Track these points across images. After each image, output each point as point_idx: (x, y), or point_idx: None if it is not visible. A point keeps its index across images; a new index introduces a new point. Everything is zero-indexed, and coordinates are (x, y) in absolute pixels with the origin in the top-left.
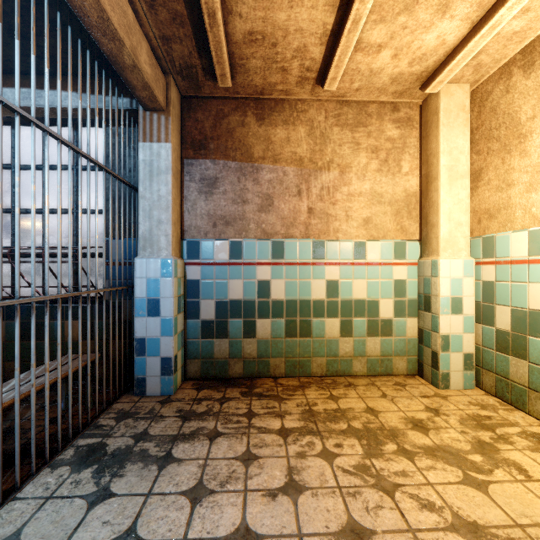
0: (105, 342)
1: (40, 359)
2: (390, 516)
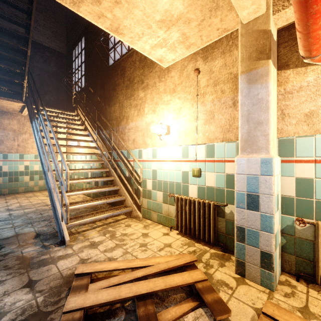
0: None
1: None
2: (27, 201)
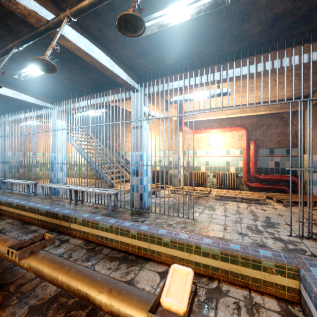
0: None
1: None
2: None
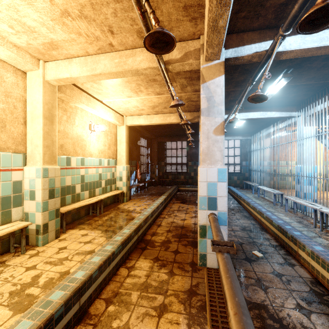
0: (252, 179)
1: (229, 183)
2: None
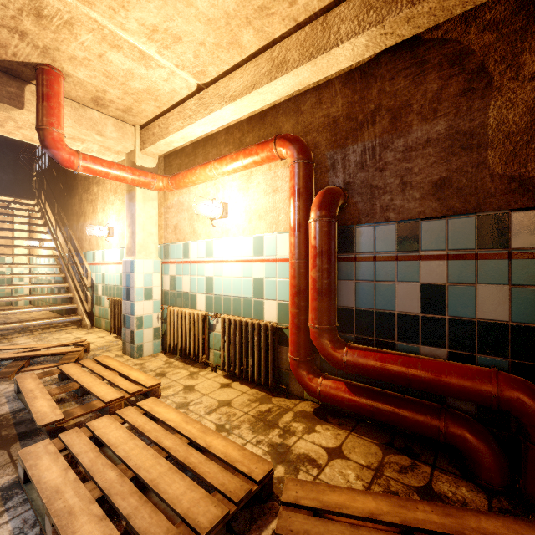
0: None
1: None
2: None
